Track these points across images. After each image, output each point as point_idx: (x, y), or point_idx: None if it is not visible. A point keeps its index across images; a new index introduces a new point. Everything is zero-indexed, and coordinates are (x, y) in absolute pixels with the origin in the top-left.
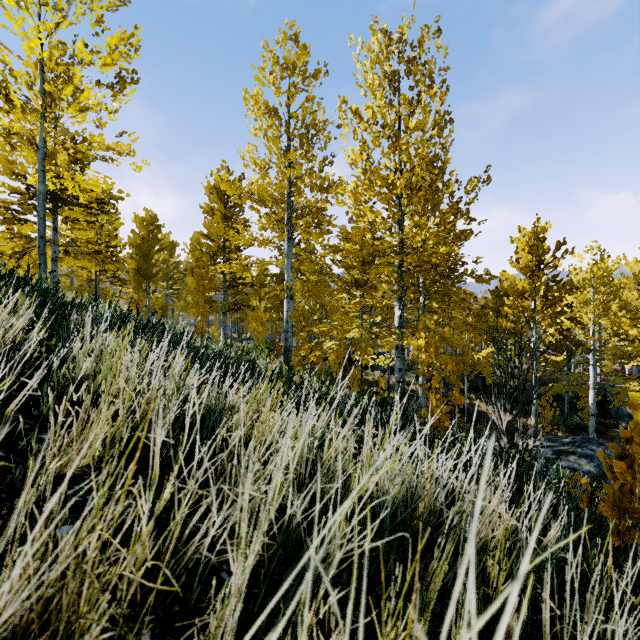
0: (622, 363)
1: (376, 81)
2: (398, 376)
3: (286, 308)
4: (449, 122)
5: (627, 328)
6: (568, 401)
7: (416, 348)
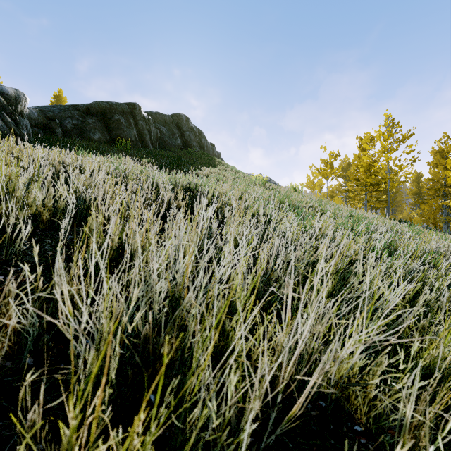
0: None
1: None
2: None
3: None
4: None
5: None
6: None
7: None
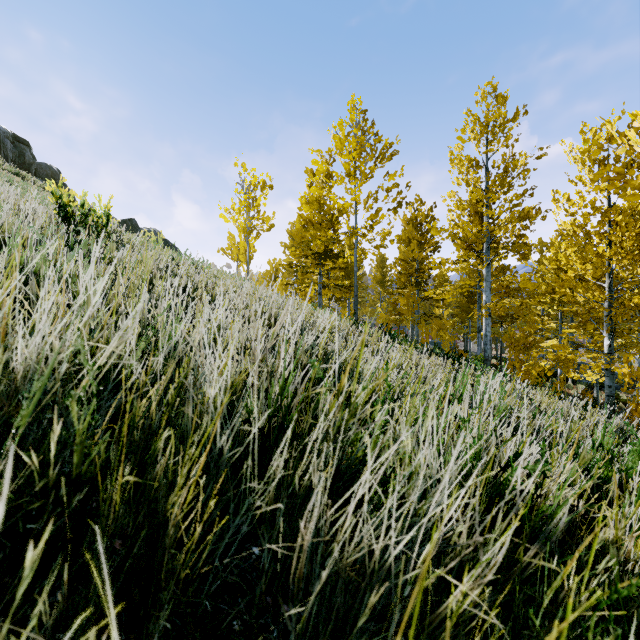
0: None
1: (585, 155)
2: (607, 391)
3: (484, 324)
4: None
5: None
6: None
7: (620, 374)
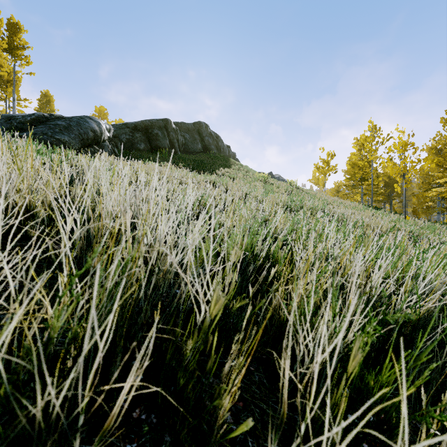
0: None
1: None
2: None
3: None
4: None
5: None
6: None
7: None
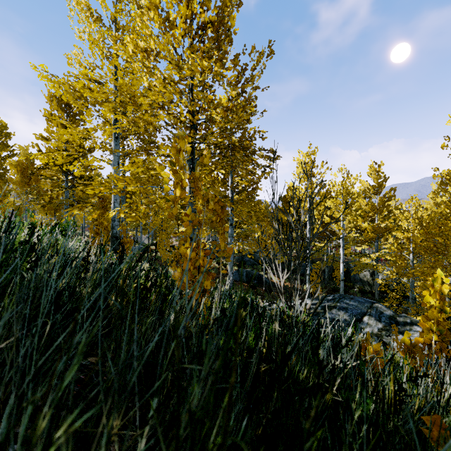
0: (358, 246)
1: None
2: None
3: (113, 199)
4: (239, 4)
5: (361, 223)
6: (327, 272)
7: (167, 181)
